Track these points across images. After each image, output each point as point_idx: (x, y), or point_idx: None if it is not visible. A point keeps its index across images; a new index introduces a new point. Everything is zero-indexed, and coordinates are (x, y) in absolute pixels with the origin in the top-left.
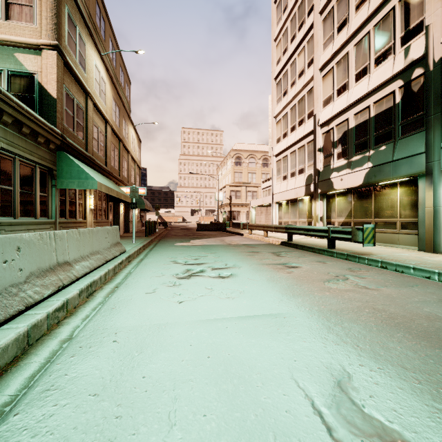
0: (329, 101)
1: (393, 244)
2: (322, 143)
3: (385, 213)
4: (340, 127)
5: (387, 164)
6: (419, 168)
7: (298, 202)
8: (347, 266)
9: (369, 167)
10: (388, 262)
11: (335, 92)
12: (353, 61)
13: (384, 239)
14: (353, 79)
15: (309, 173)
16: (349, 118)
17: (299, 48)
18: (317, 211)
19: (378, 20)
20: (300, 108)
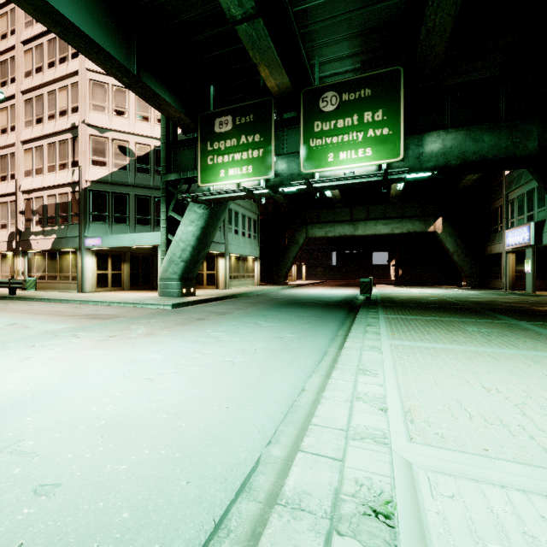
0: (30, 174)
1: (69, 290)
2: (24, 207)
3: (65, 270)
4: (38, 200)
5: (64, 239)
6: (77, 245)
7: (2, 256)
8: (9, 302)
9: (55, 238)
10: (38, 298)
11: (35, 170)
12: (47, 155)
13: (64, 288)
14: (47, 169)
15: (13, 230)
16: (44, 197)
17: (2, 104)
18: (19, 266)
19: (61, 139)
20: (3, 163)
